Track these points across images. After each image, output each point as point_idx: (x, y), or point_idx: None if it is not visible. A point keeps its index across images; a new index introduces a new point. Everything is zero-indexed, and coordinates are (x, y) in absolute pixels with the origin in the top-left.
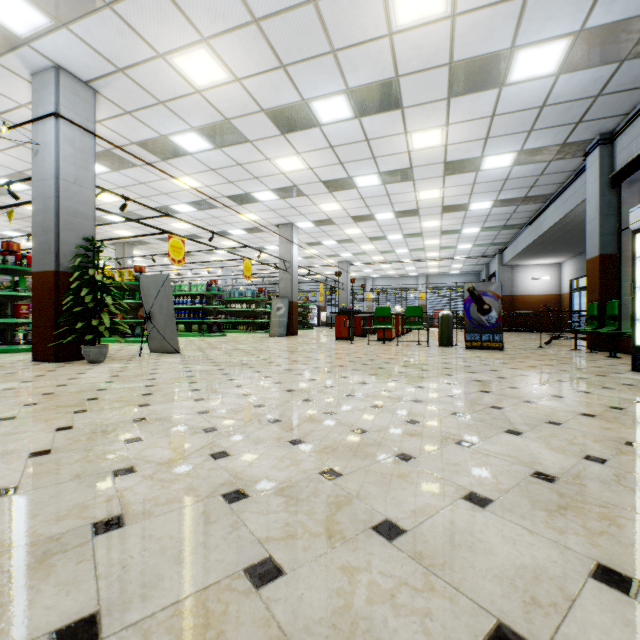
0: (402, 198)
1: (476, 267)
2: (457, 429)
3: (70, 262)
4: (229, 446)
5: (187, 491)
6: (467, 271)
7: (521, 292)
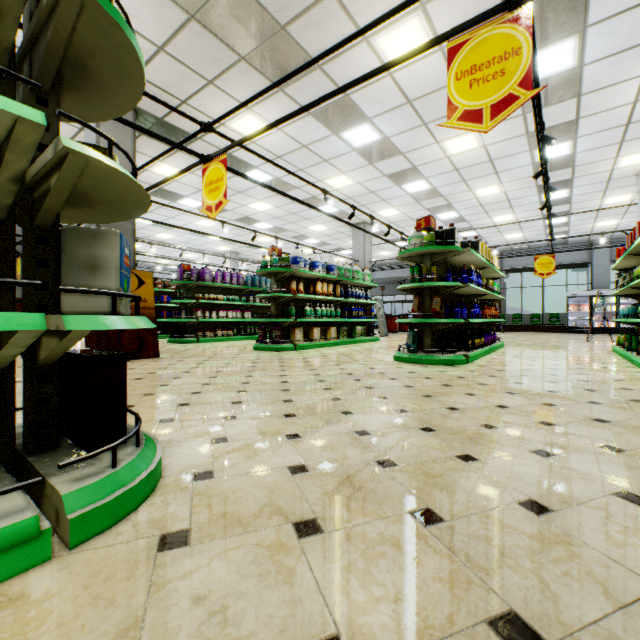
0: None
1: None
2: None
3: None
4: None
5: None
6: None
7: None
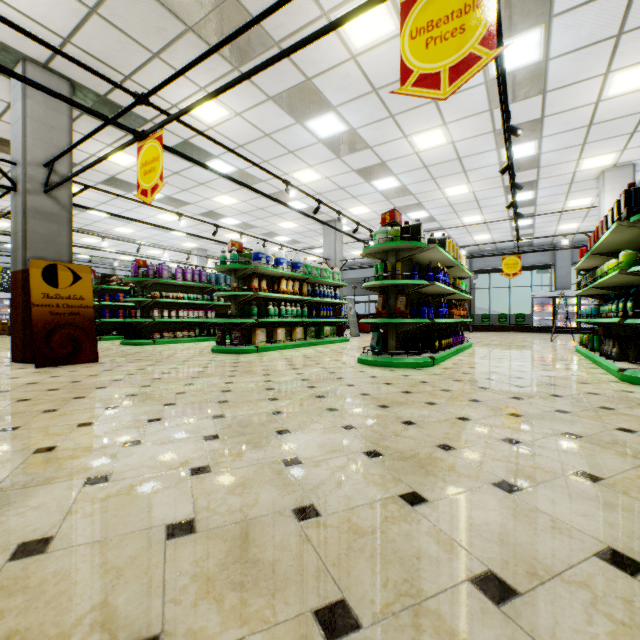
0: None
1: None
2: None
3: None
4: None
5: None
6: None
7: None
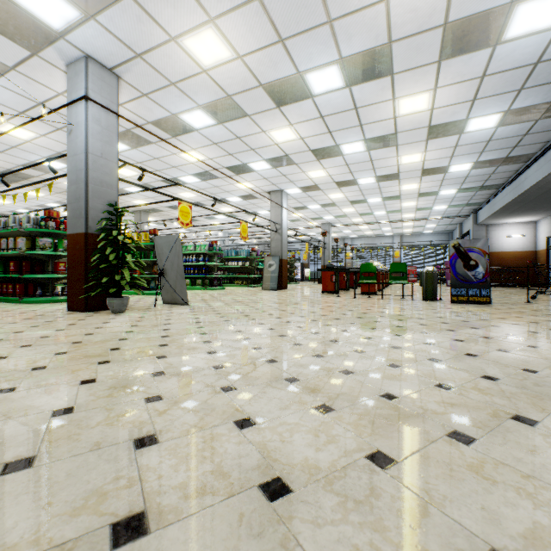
0: (384, 163)
1: (449, 227)
2: (502, 398)
3: (97, 225)
4: (252, 411)
5: (217, 476)
6: (440, 230)
7: (496, 249)
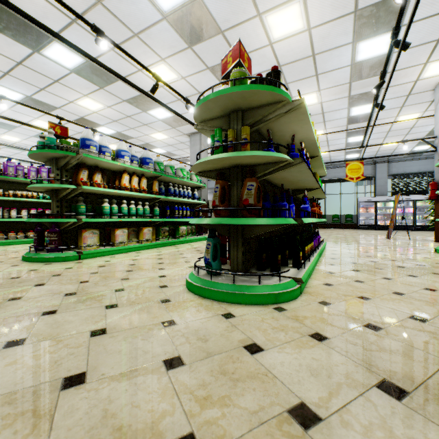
0: None
1: None
2: None
3: None
4: None
5: None
6: None
7: None
